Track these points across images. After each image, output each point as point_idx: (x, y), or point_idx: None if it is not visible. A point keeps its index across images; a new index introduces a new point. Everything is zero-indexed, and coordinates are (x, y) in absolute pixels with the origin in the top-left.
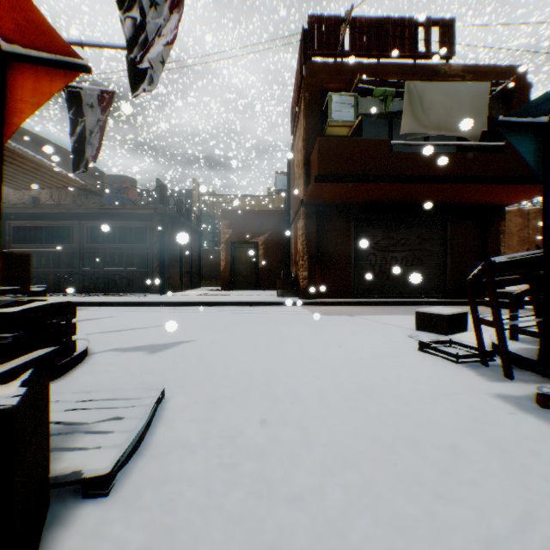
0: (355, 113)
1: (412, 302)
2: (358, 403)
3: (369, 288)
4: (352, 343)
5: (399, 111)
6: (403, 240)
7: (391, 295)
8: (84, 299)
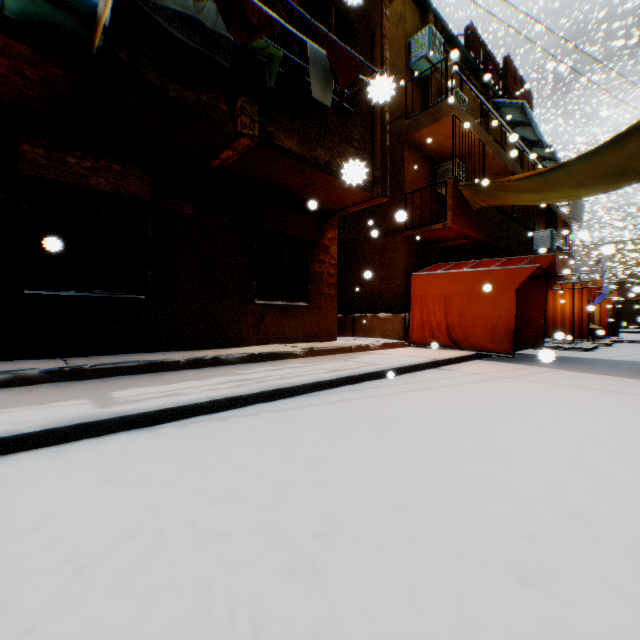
0: None
1: None
2: None
3: None
4: None
5: None
6: None
7: None
8: None
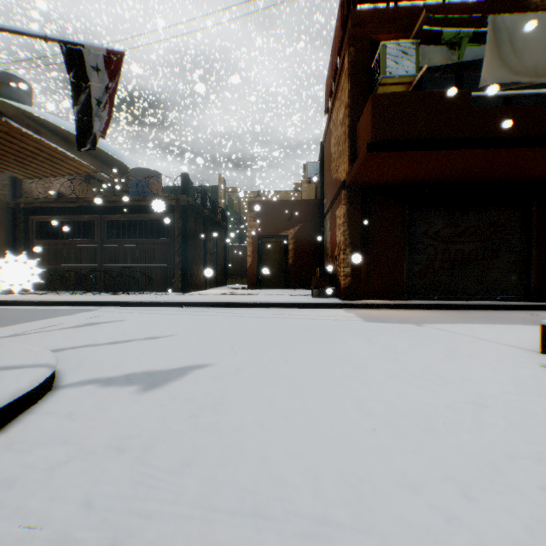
0: (416, 66)
1: (484, 306)
2: None
3: (426, 287)
4: (461, 379)
5: (471, 63)
6: (471, 228)
7: (455, 296)
8: (100, 298)
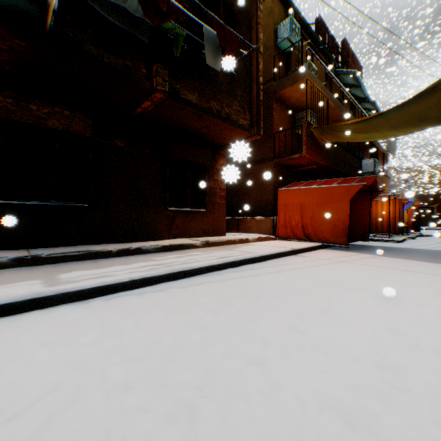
0: None
1: None
2: None
3: None
4: None
5: None
6: None
7: None
8: None
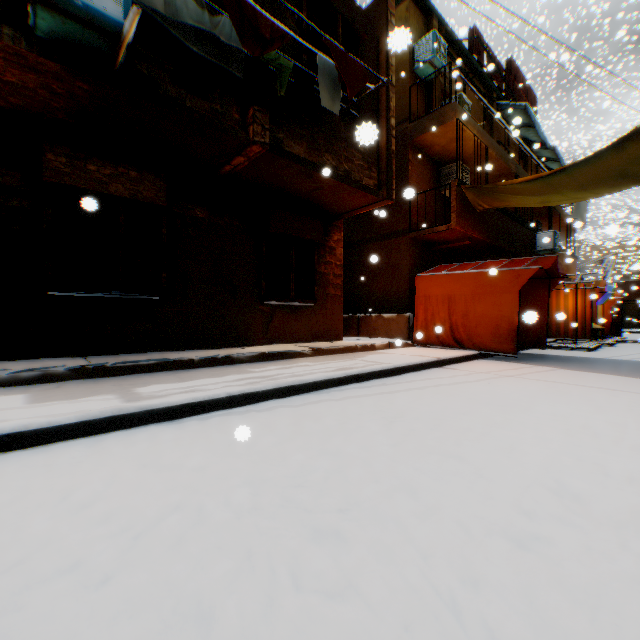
0: None
1: None
2: None
3: None
4: None
5: None
6: None
7: None
8: None
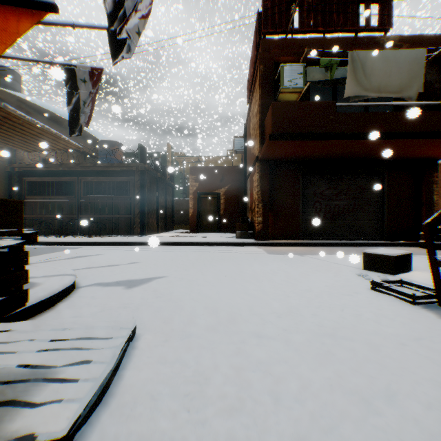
0: (303, 81)
1: (353, 244)
2: (325, 346)
3: (314, 231)
4: (307, 281)
5: (342, 78)
6: (345, 190)
7: (334, 237)
8: (80, 239)
